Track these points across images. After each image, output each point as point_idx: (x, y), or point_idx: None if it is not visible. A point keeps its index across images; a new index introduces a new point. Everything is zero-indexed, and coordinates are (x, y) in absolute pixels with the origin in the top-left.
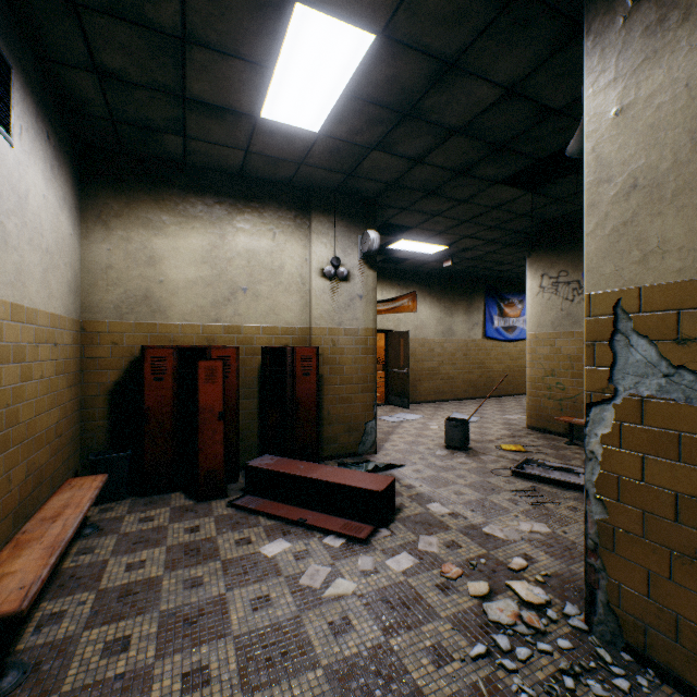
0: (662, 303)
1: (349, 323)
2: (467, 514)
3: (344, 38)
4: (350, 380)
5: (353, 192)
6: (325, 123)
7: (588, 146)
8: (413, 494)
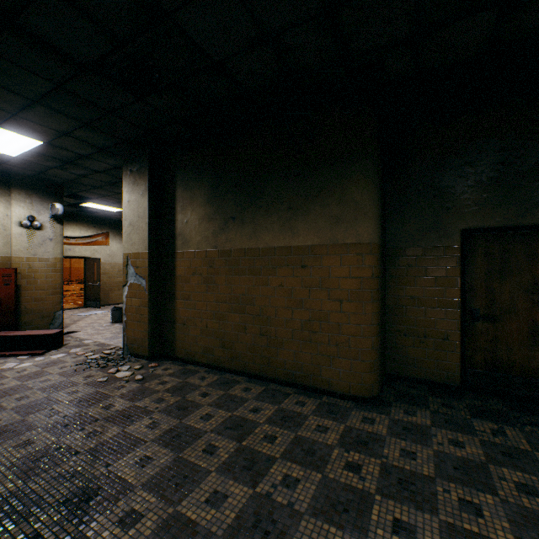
0: (135, 257)
1: (42, 255)
2: (103, 341)
3: (27, 139)
4: (43, 288)
5: (45, 179)
6: (19, 155)
7: (123, 208)
8: (78, 339)
